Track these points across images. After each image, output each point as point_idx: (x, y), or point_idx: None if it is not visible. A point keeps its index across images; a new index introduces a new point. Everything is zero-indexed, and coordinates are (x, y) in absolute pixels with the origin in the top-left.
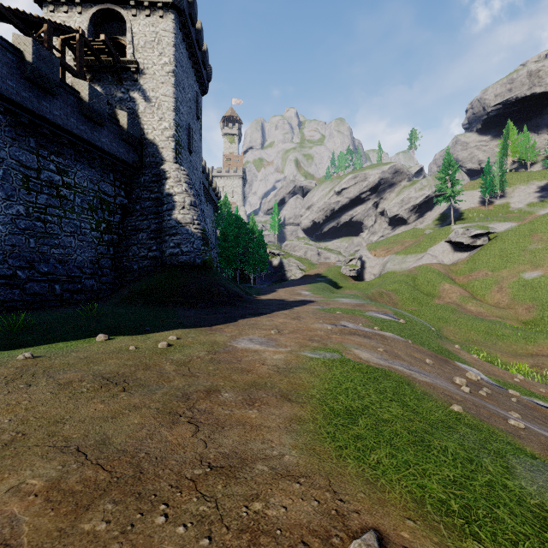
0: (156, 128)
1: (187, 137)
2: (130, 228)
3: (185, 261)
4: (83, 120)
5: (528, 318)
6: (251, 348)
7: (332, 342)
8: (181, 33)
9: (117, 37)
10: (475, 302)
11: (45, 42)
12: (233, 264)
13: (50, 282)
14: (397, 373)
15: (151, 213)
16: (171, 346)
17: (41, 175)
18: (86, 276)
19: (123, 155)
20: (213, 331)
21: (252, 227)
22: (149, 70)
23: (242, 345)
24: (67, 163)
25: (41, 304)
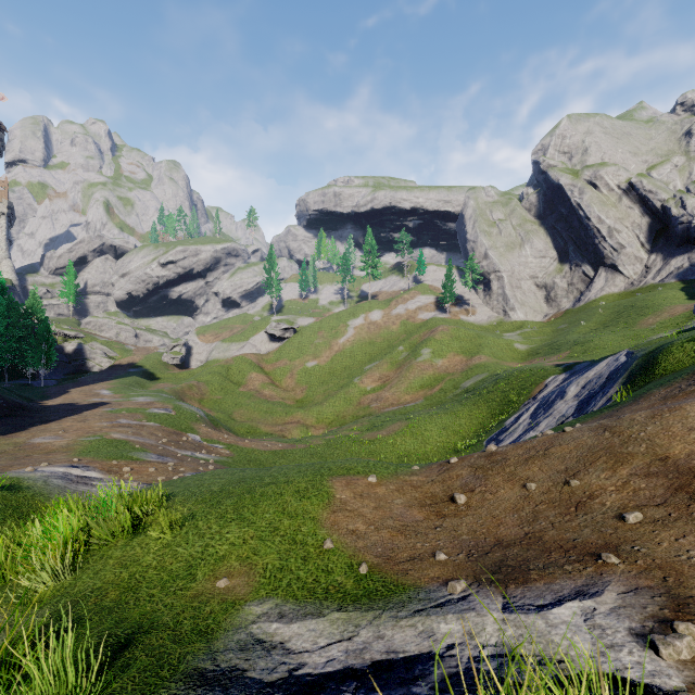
0: None
1: None
2: None
3: None
4: None
5: (301, 397)
6: (45, 442)
7: (102, 432)
8: None
9: None
10: (271, 388)
11: None
12: None
13: None
14: (127, 440)
15: None
16: None
17: None
18: None
19: None
20: (11, 437)
21: (30, 305)
22: None
23: (38, 441)
24: None
25: None
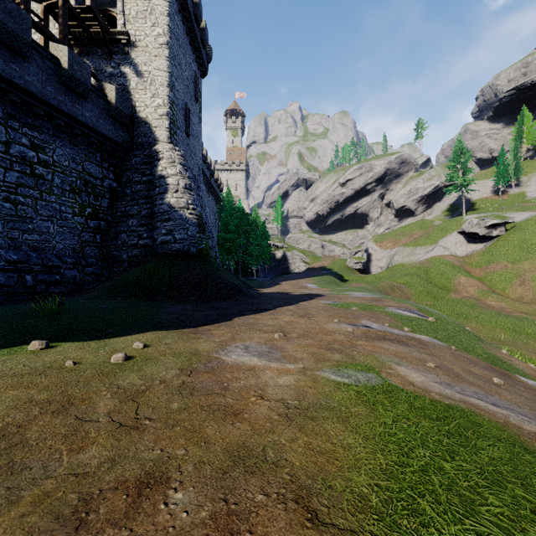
0: (148, 105)
1: (183, 118)
2: (119, 214)
3: (178, 250)
4: (62, 90)
5: None
6: (245, 364)
7: (360, 352)
8: (176, 4)
9: (108, 8)
10: (496, 297)
11: (21, 3)
12: (234, 255)
13: (21, 272)
14: (486, 417)
15: (143, 197)
16: (130, 359)
17: (11, 149)
18: (66, 266)
19: (111, 133)
20: (198, 335)
21: (254, 218)
22: (141, 42)
23: (233, 357)
24: (43, 137)
25: (8, 297)
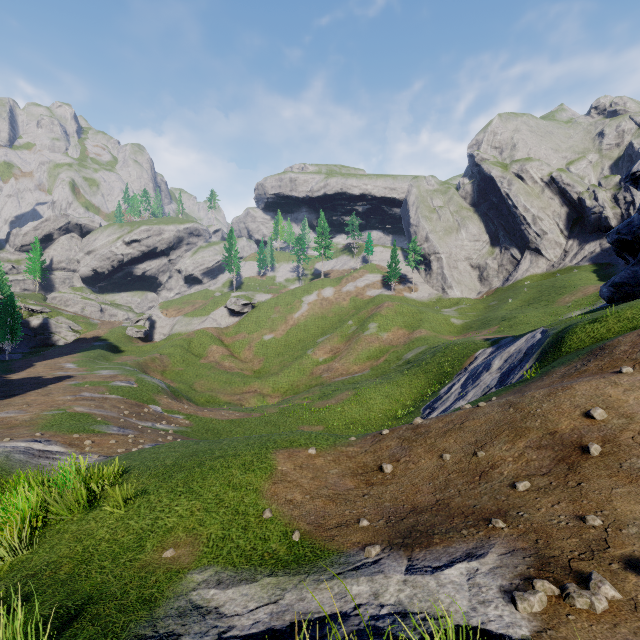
0: None
1: None
2: None
3: None
4: None
5: (258, 368)
6: (8, 416)
7: (65, 406)
8: None
9: None
10: (231, 359)
11: None
12: None
13: None
14: (89, 413)
15: None
16: None
17: None
18: None
19: None
20: None
21: None
22: None
23: (2, 416)
24: None
25: None
